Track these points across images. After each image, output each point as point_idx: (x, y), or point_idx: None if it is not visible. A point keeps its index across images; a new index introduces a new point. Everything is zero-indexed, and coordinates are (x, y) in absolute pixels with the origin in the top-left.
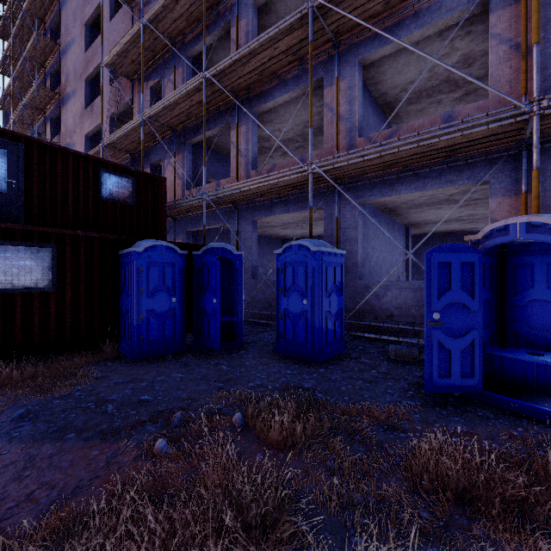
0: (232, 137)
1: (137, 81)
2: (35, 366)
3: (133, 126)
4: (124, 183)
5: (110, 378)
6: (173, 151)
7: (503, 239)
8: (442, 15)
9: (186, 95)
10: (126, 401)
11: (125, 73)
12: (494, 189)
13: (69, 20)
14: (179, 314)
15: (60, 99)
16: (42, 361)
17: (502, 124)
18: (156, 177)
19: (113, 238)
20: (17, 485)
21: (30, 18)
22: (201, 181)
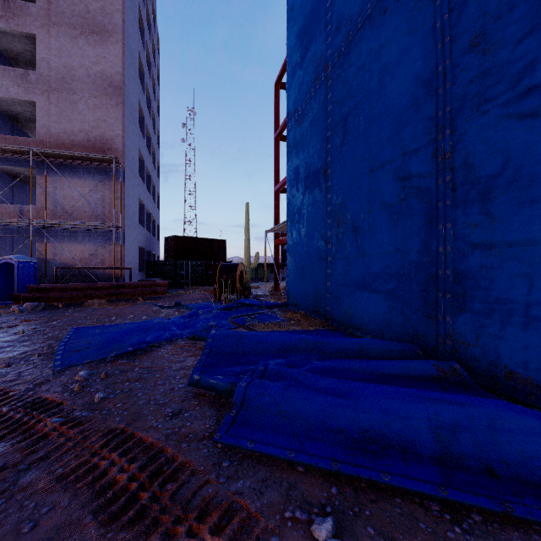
0: None
1: None
2: None
3: None
4: None
5: None
6: None
7: (4, 261)
8: (19, 166)
9: None
10: None
11: None
12: (39, 240)
13: None
14: None
15: None
16: None
17: (22, 224)
18: None
19: None
20: None
21: None
22: None
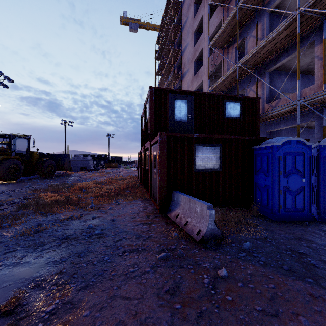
0: (316, 52)
1: (226, 48)
2: (218, 212)
3: (230, 73)
4: (236, 106)
5: (276, 232)
6: (254, 81)
7: None
8: None
9: (275, 36)
10: (319, 259)
11: (220, 46)
12: None
13: (185, 35)
14: (306, 191)
15: (181, 76)
16: (219, 210)
17: None
18: (253, 98)
19: (247, 139)
20: (321, 318)
21: (169, 44)
22: (275, 96)
